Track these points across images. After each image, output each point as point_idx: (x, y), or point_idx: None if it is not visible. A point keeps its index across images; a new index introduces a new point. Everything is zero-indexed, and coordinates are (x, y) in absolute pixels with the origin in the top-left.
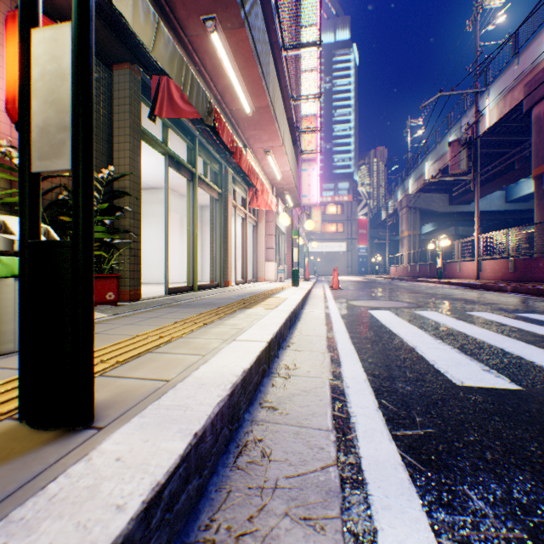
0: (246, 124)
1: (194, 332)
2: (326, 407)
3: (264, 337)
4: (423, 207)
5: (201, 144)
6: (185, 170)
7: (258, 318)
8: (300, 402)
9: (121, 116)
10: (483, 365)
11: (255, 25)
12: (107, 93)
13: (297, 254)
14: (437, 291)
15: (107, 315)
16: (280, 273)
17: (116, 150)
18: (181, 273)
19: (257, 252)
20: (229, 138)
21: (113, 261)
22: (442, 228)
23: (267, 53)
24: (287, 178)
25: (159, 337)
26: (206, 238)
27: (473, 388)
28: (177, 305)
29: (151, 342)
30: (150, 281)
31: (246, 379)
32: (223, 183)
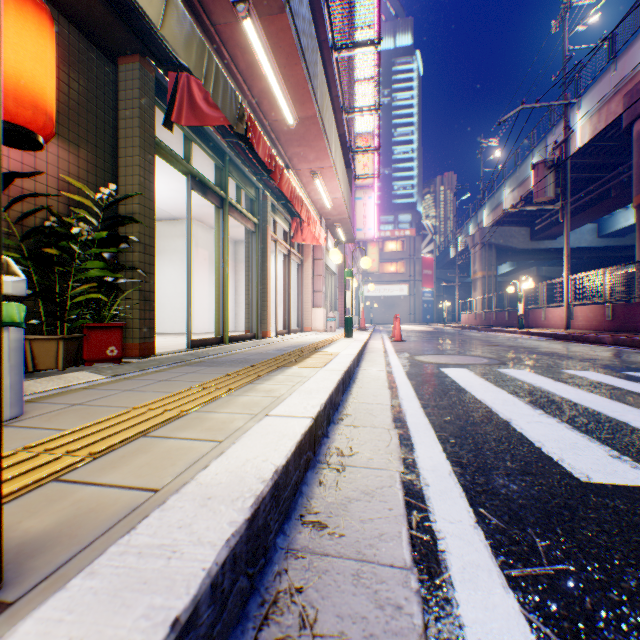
0: (289, 139)
1: (213, 403)
2: (400, 522)
3: (309, 411)
4: (500, 243)
5: (233, 162)
6: (213, 194)
7: (302, 381)
8: (360, 513)
9: (129, 122)
10: (609, 449)
11: (299, 11)
12: (111, 93)
13: (351, 298)
14: (520, 343)
15: (104, 377)
16: (330, 321)
17: (123, 166)
18: (210, 321)
19: (302, 296)
20: (266, 153)
21: (116, 306)
22: (522, 268)
23: (314, 49)
24: (339, 206)
25: (163, 410)
26: (242, 279)
27: (607, 486)
28: (199, 363)
29: (150, 420)
30: (173, 331)
31: (280, 483)
32: (260, 211)
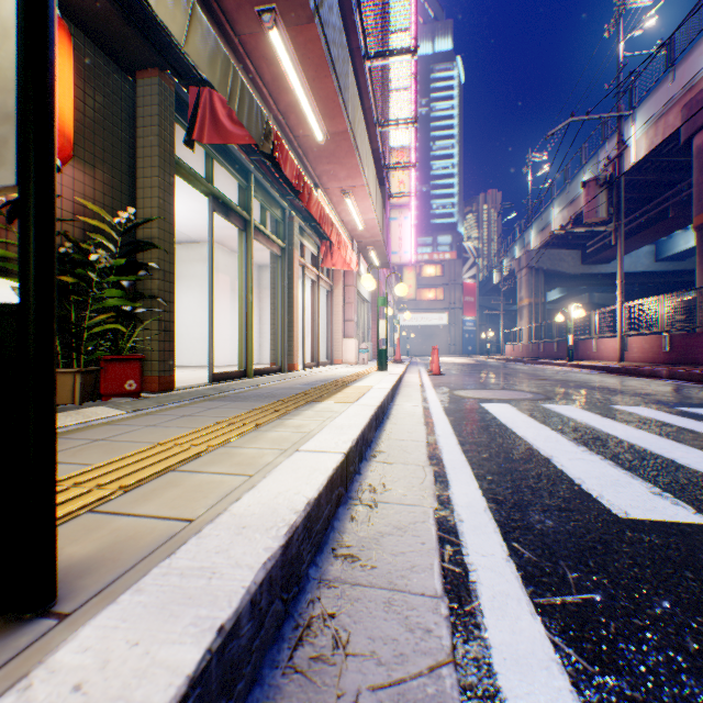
0: (318, 156)
1: (240, 438)
2: (432, 555)
3: (340, 446)
4: (548, 268)
5: (258, 181)
6: (236, 216)
7: (332, 416)
8: (392, 547)
9: (148, 140)
10: (651, 486)
11: (329, 20)
12: (128, 109)
13: (385, 328)
14: (569, 376)
15: (124, 412)
16: (363, 353)
17: (141, 188)
18: (232, 353)
19: (332, 325)
20: (293, 173)
21: (135, 337)
22: (572, 294)
23: (345, 60)
24: (372, 228)
25: (189, 445)
26: (266, 307)
27: (644, 522)
28: (222, 397)
29: (177, 455)
30: (192, 364)
31: (312, 515)
32: (286, 234)
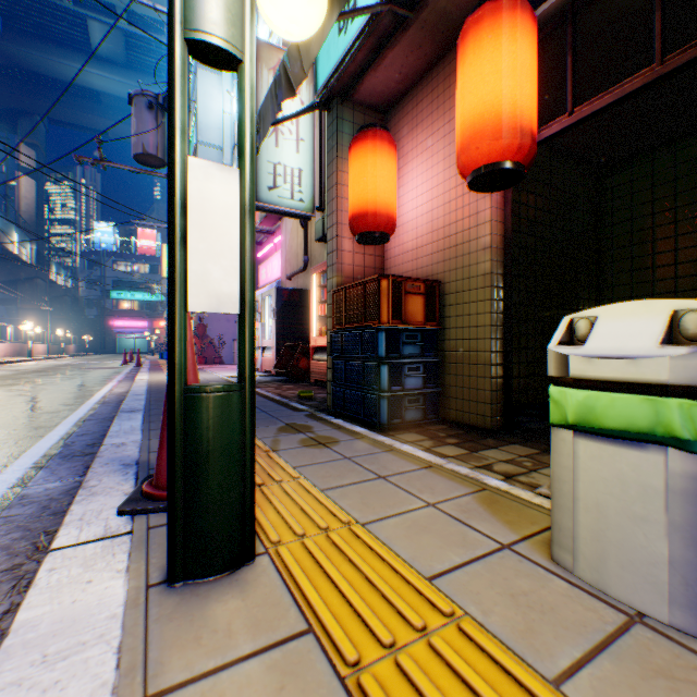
0: None
1: None
2: None
3: None
4: None
5: None
6: None
7: None
8: None
9: None
10: None
11: None
12: None
13: None
14: None
15: None
16: None
17: None
18: None
19: None
20: None
21: None
22: None
23: None
24: None
25: None
26: None
27: None
28: None
29: None
30: None
31: None
32: None
